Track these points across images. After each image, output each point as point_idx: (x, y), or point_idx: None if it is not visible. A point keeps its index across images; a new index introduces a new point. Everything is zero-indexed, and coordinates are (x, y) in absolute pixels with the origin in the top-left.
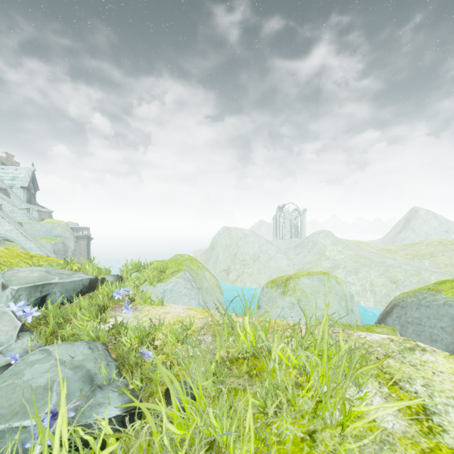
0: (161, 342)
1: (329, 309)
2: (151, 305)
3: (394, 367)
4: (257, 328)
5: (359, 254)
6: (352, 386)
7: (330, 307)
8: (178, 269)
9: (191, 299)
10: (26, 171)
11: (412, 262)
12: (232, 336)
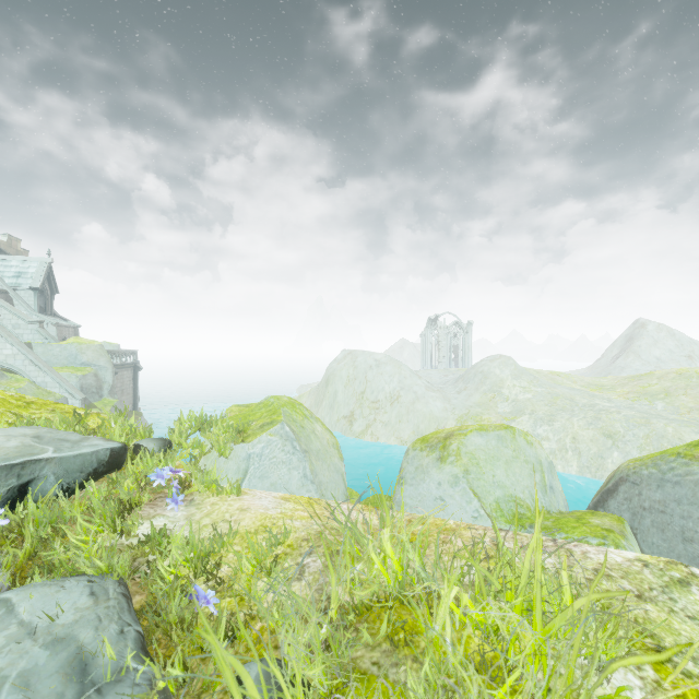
0: (231, 571)
1: (515, 486)
2: (218, 494)
3: (659, 621)
4: (404, 547)
5: (554, 392)
6: (587, 665)
7: (516, 483)
8: (271, 421)
9: (293, 469)
10: (39, 263)
11: (637, 404)
12: (359, 563)
